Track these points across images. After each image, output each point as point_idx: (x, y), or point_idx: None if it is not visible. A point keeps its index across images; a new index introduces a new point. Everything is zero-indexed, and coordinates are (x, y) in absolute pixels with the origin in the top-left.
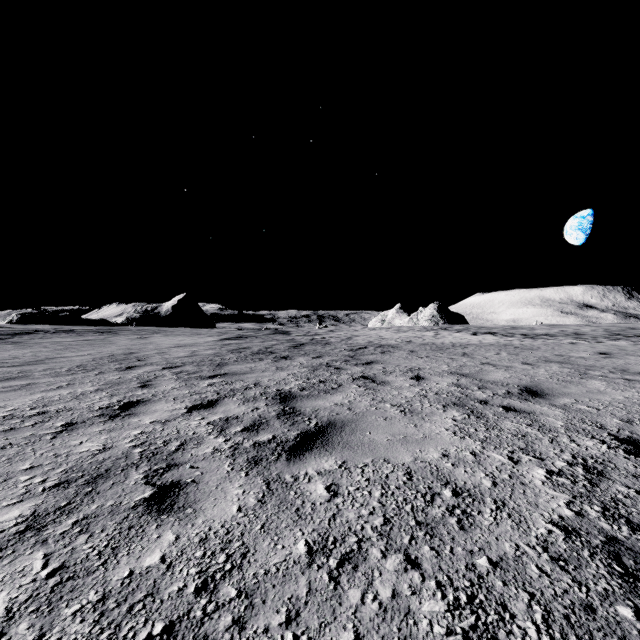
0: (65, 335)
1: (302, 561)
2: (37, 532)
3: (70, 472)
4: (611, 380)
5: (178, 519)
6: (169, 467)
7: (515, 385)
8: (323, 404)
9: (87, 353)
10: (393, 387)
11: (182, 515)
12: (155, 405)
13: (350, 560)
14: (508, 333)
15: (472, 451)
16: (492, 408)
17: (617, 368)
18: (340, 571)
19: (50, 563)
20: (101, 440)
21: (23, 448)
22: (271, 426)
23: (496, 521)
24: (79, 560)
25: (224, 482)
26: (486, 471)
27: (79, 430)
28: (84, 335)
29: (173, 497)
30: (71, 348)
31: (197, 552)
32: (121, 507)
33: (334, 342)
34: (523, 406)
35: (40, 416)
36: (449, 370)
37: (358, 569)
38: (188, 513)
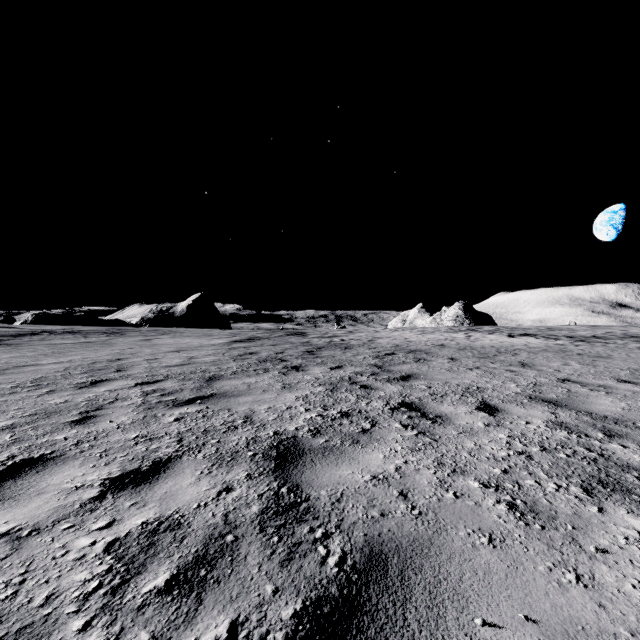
0: (69, 336)
1: None
2: None
3: None
4: None
5: None
6: None
7: None
8: (351, 477)
9: (68, 359)
10: (460, 429)
11: None
12: (56, 472)
13: None
14: (549, 335)
15: None
16: None
17: None
18: None
19: None
20: None
21: None
22: (238, 566)
23: None
24: None
25: None
26: None
27: None
28: (88, 336)
29: None
30: (59, 352)
31: None
32: None
33: (355, 346)
34: None
35: None
36: (524, 392)
37: None
38: None
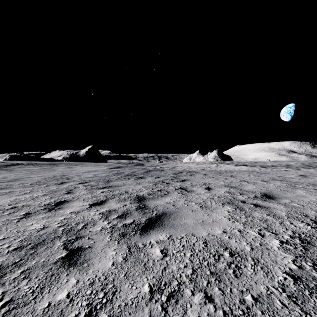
0: (32, 166)
1: (146, 297)
2: (0, 278)
3: (24, 241)
4: (308, 190)
5: (79, 270)
6: (77, 238)
7: (259, 192)
8: (160, 203)
9: (42, 175)
10: (196, 193)
11: (81, 267)
12: (73, 203)
13: (173, 296)
14: (253, 165)
15: (239, 229)
16: (248, 205)
17: (310, 183)
18: (168, 304)
19: (4, 298)
20: (43, 223)
21: (1, 227)
22: (132, 215)
23: (254, 272)
24: (21, 296)
25: (106, 247)
26: (247, 241)
27: (32, 217)
28: (41, 166)
29: (77, 256)
30: (34, 173)
31: (87, 291)
32: (48, 262)
33: (166, 169)
34: (264, 204)
35: (13, 209)
36: (224, 184)
37: (178, 302)
38: (85, 266)
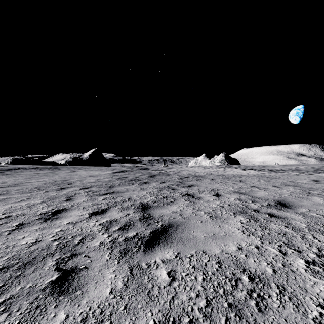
0: (33, 170)
1: None
2: None
3: (11, 259)
4: None
5: (70, 300)
6: (72, 256)
7: (272, 200)
8: (165, 211)
9: (42, 180)
10: (204, 201)
11: (73, 296)
12: (71, 212)
13: None
14: (261, 169)
15: (256, 245)
16: (262, 215)
17: None
18: None
19: None
20: (36, 236)
21: None
22: (135, 226)
23: (282, 304)
24: None
25: (104, 268)
26: (267, 261)
27: (25, 228)
28: (43, 170)
29: (70, 280)
30: (35, 177)
31: None
32: (35, 289)
33: (171, 174)
34: (279, 213)
35: (6, 219)
36: (234, 190)
37: None
38: (77, 294)
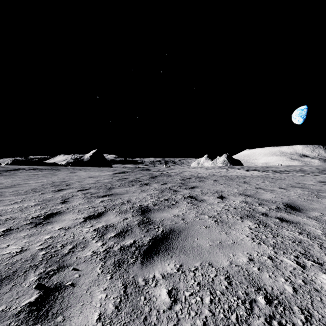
0: (33, 171)
1: None
2: None
3: None
4: None
5: None
6: (58, 269)
7: (280, 202)
8: (167, 215)
9: (40, 181)
10: (208, 203)
11: (52, 324)
12: (65, 216)
13: None
14: (265, 170)
15: (269, 256)
16: (271, 219)
17: None
18: None
19: None
20: (22, 243)
21: None
22: (133, 232)
23: None
24: None
25: (93, 285)
26: (284, 276)
27: (11, 235)
28: (43, 171)
29: (51, 302)
30: (33, 178)
31: None
32: (8, 313)
33: (173, 175)
34: (290, 218)
35: None
36: (239, 192)
37: None
38: (58, 322)
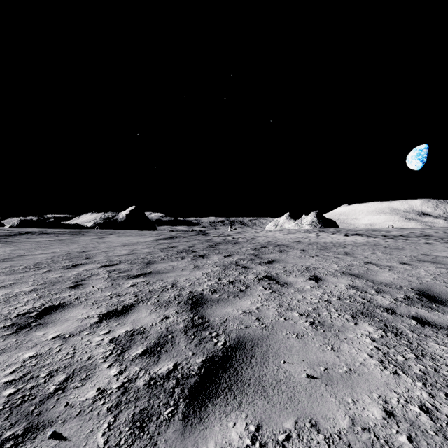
0: (46, 236)
1: None
2: None
3: None
4: None
5: None
6: (25, 434)
7: (409, 288)
8: (232, 312)
9: (52, 251)
10: (296, 289)
11: None
12: (71, 311)
13: None
14: (372, 234)
15: (421, 404)
16: (404, 320)
17: None
18: None
19: None
20: None
21: None
22: (175, 346)
23: None
24: None
25: None
26: None
27: None
28: (59, 236)
29: None
30: (43, 247)
31: None
32: None
33: (241, 242)
34: (434, 317)
35: None
36: (340, 270)
37: None
38: None
